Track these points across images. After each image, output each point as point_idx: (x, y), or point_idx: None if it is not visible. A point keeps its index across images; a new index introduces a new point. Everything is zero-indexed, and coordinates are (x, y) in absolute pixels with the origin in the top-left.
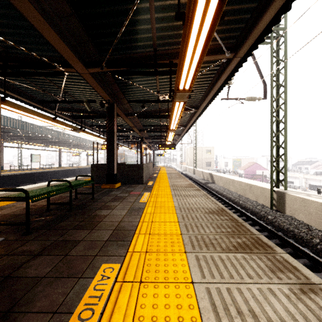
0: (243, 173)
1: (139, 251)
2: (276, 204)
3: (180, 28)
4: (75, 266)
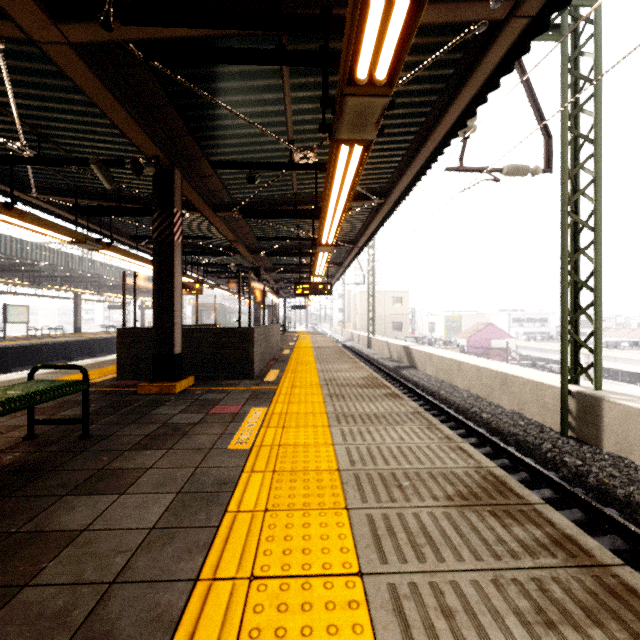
0: (467, 345)
1: None
2: (575, 423)
3: None
4: None
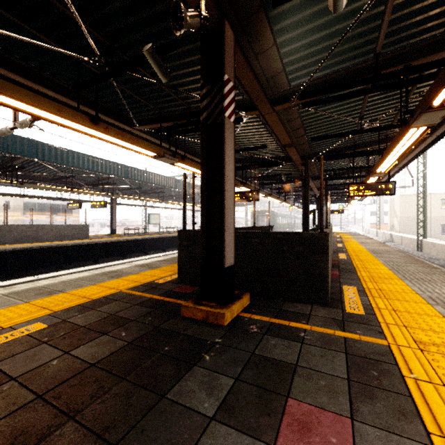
0: None
1: None
2: None
3: None
4: None
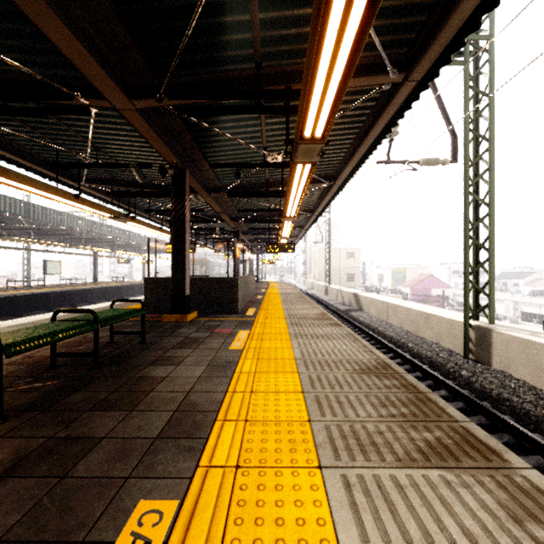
0: (410, 293)
1: (221, 464)
2: (474, 348)
3: (305, 22)
4: (78, 508)
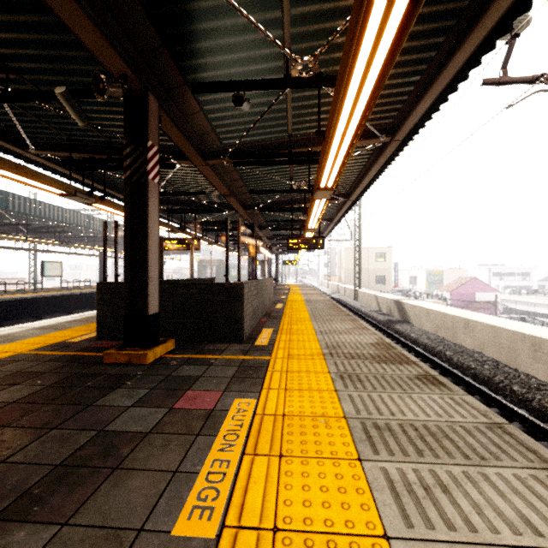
0: (450, 298)
1: None
2: None
3: None
4: None
